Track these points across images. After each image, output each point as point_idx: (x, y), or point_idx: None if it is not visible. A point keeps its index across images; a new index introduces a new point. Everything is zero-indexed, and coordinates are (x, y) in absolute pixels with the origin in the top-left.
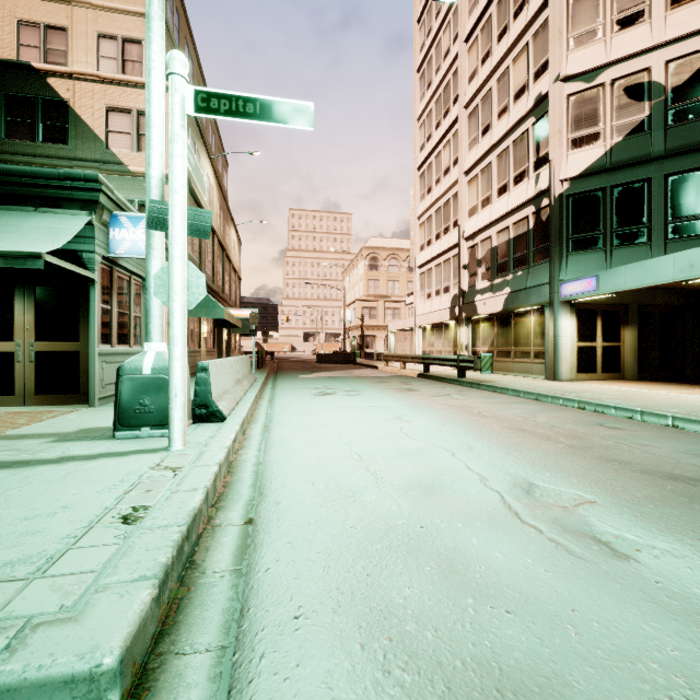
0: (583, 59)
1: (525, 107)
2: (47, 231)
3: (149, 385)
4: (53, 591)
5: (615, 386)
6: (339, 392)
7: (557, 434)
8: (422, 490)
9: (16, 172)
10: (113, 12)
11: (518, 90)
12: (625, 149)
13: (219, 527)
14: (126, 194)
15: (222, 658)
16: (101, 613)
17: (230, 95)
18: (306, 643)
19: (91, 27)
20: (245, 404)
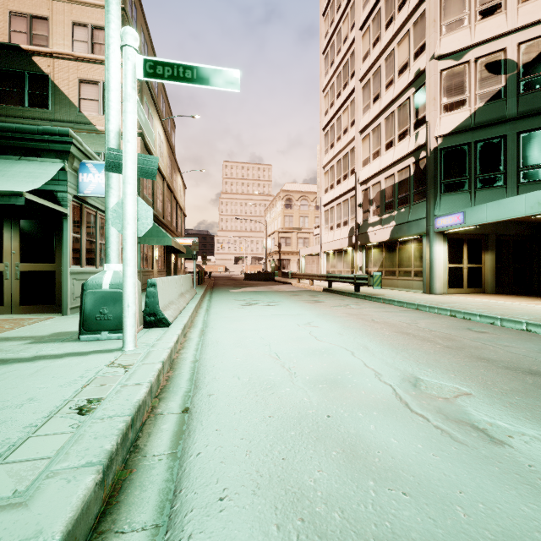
0: (453, 42)
1: (407, 80)
2: (28, 175)
3: (107, 298)
4: (9, 476)
5: (478, 298)
6: (261, 303)
7: (435, 337)
8: (328, 384)
9: (4, 128)
10: (84, 5)
11: (402, 66)
12: (485, 112)
13: (160, 415)
14: (94, 147)
15: (155, 537)
16: (48, 497)
17: (172, 63)
18: (229, 524)
19: (67, 17)
20: (187, 312)
